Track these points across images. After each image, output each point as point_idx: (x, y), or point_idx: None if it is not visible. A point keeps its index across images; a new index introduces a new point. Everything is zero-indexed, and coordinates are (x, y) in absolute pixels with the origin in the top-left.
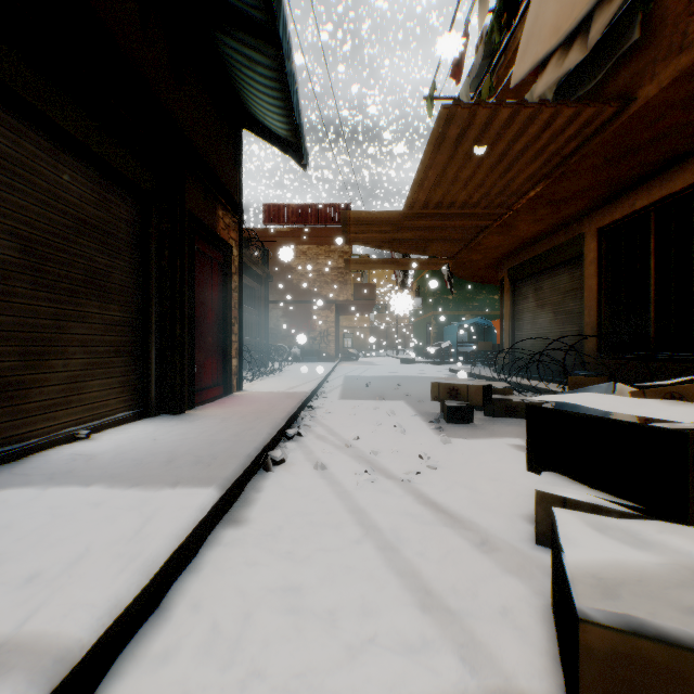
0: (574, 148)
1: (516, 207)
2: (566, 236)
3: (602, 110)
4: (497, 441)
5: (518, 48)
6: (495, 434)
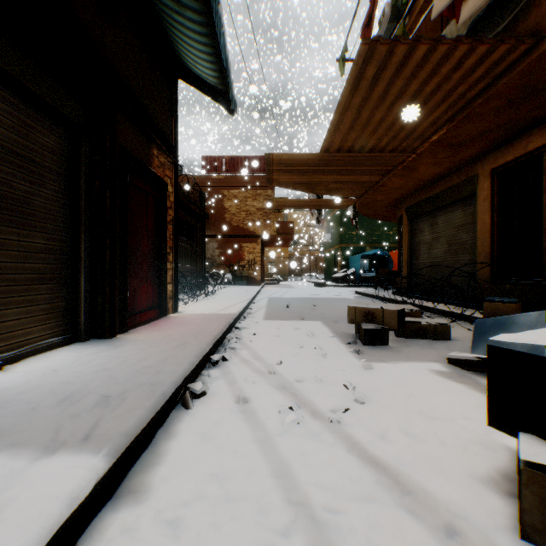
0: (480, 90)
1: (419, 151)
2: (460, 178)
3: (514, 48)
4: (416, 366)
5: (421, 11)
6: (411, 357)
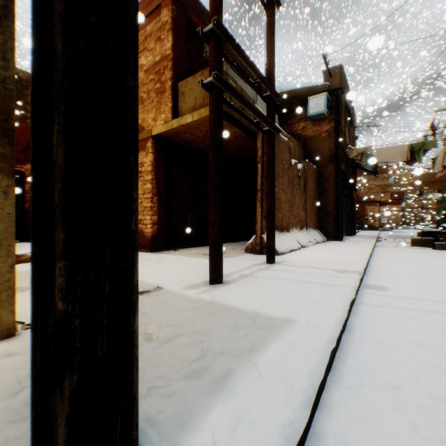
0: None
1: None
2: None
3: None
4: None
5: None
6: None
